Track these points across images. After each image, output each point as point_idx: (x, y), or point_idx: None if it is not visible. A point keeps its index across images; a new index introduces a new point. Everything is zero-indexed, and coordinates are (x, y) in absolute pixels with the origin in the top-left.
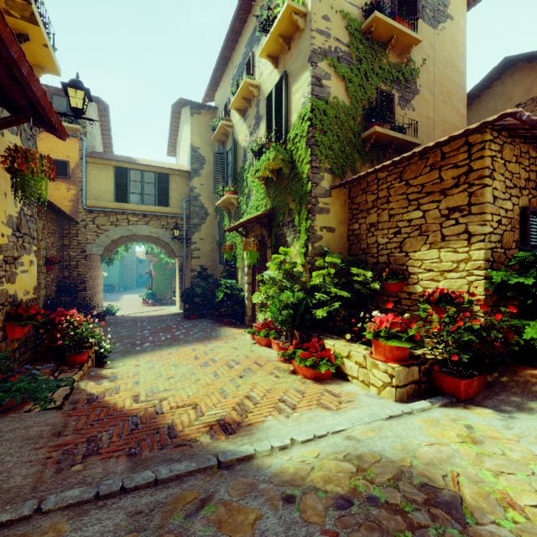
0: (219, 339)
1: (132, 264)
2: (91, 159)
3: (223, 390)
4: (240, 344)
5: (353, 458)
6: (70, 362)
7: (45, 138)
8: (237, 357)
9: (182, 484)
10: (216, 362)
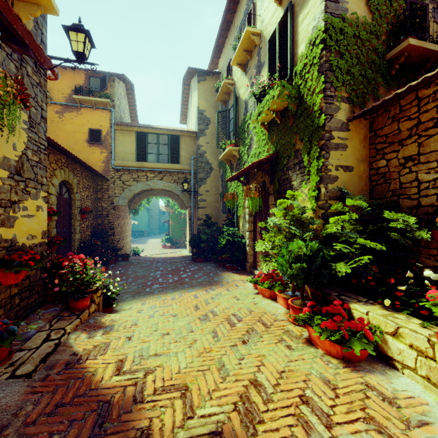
0: (221, 285)
1: (156, 215)
2: (118, 126)
3: (222, 364)
4: (242, 293)
5: None
6: (72, 308)
7: (84, 112)
8: (238, 310)
9: None
10: (217, 315)
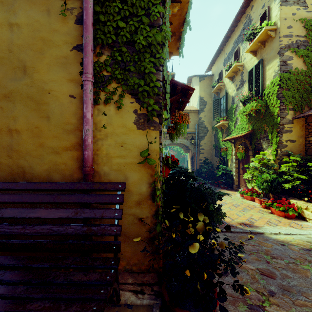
0: None
1: None
2: None
3: (237, 214)
4: (235, 198)
5: (311, 242)
6: None
7: None
8: (236, 203)
9: (239, 234)
10: (227, 204)
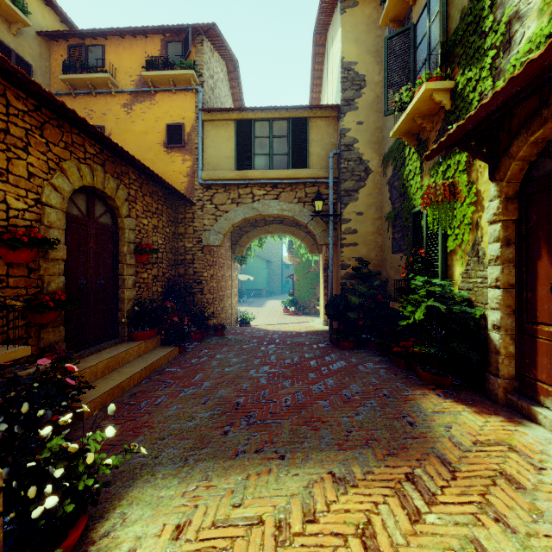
0: (443, 464)
1: (278, 269)
2: (208, 115)
3: None
4: None
5: None
6: None
7: (160, 100)
8: None
9: None
10: None
